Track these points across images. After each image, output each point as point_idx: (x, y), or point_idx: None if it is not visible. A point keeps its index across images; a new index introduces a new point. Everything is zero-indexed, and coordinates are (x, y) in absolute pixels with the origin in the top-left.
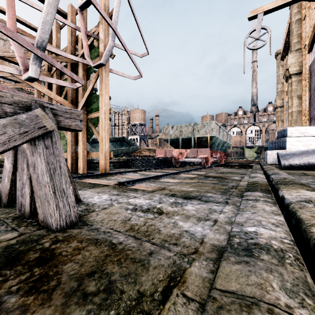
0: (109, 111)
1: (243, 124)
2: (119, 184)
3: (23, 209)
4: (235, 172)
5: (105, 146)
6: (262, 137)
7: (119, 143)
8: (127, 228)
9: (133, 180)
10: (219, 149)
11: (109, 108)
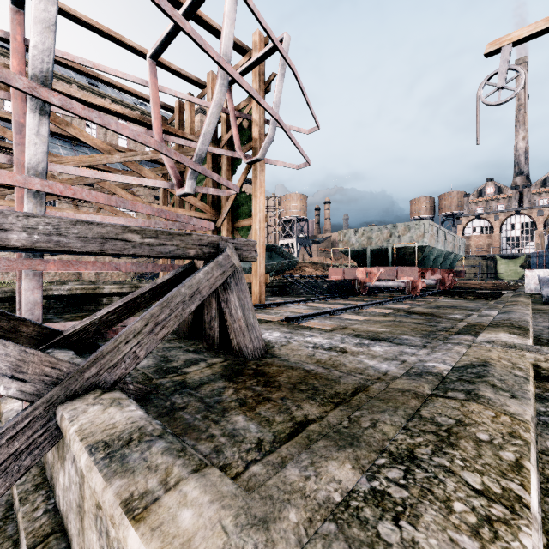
0: (265, 218)
1: (496, 213)
2: (286, 320)
3: (212, 341)
4: (461, 306)
5: (259, 268)
6: (536, 236)
7: (267, 255)
8: (314, 361)
9: (302, 315)
10: (438, 265)
11: (264, 214)
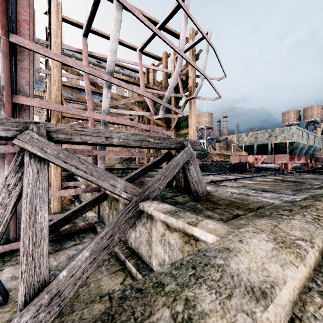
0: (195, 129)
1: None
2: (211, 182)
3: (180, 188)
4: (319, 178)
5: None
6: None
7: None
8: (233, 198)
9: (220, 180)
10: (303, 154)
11: (195, 126)
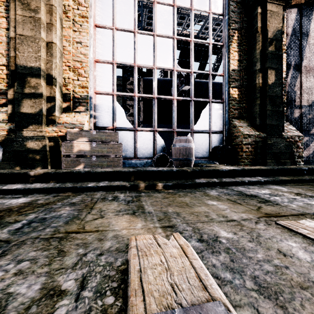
0: None
1: None
2: None
3: None
4: None
5: None
6: None
7: None
8: None
9: None
10: None
11: None
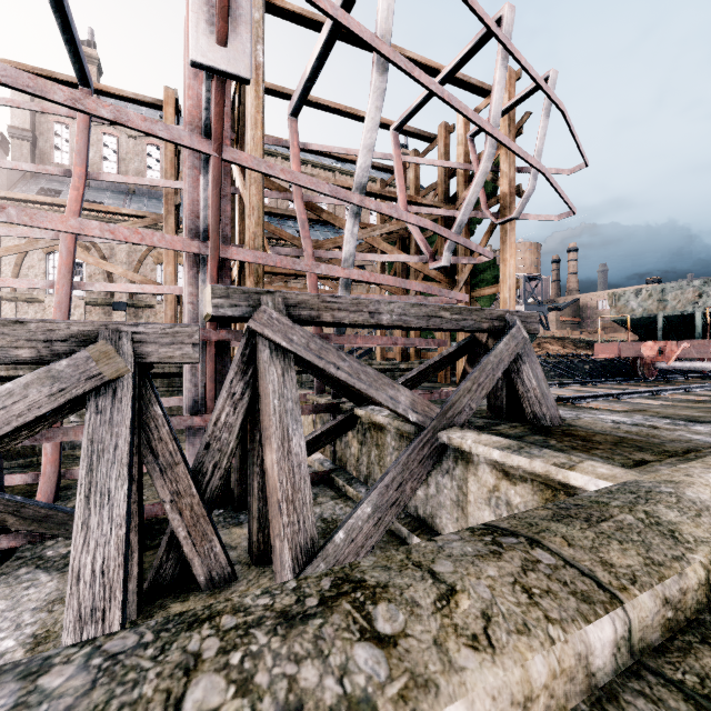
0: (515, 285)
1: None
2: (559, 401)
3: (498, 410)
4: None
5: None
6: None
7: None
8: (622, 431)
9: (578, 396)
10: None
11: (515, 280)
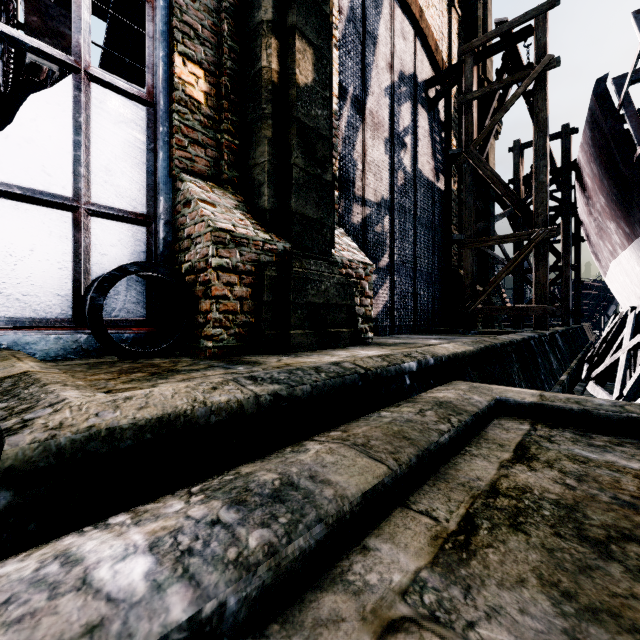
0: None
1: None
2: None
3: None
4: None
5: None
6: None
7: None
8: None
9: None
10: None
11: None
